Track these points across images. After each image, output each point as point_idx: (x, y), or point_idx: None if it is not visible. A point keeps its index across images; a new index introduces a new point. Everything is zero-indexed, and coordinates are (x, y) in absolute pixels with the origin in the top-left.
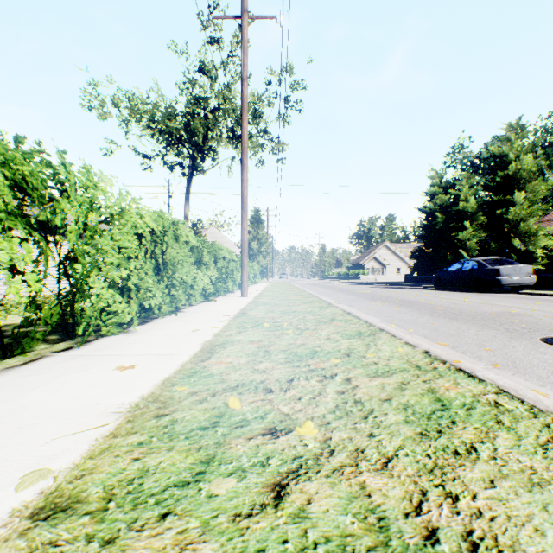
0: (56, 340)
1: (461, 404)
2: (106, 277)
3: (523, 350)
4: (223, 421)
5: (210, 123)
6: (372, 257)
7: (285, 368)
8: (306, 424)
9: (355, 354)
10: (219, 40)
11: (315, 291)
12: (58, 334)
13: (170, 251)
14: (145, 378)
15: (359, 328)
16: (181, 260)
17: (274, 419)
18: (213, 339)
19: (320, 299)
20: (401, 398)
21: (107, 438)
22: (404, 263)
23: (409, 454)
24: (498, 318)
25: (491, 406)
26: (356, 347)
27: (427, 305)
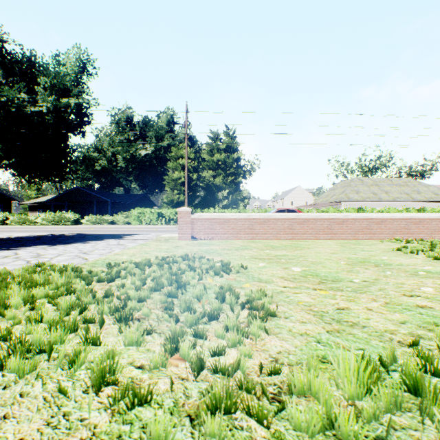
0: None
1: None
2: None
3: None
4: None
5: None
6: None
7: None
8: None
9: None
10: None
11: None
12: None
13: None
14: None
15: None
16: None
17: None
18: None
19: None
20: None
21: None
22: None
23: None
24: None
25: None
26: None
27: None
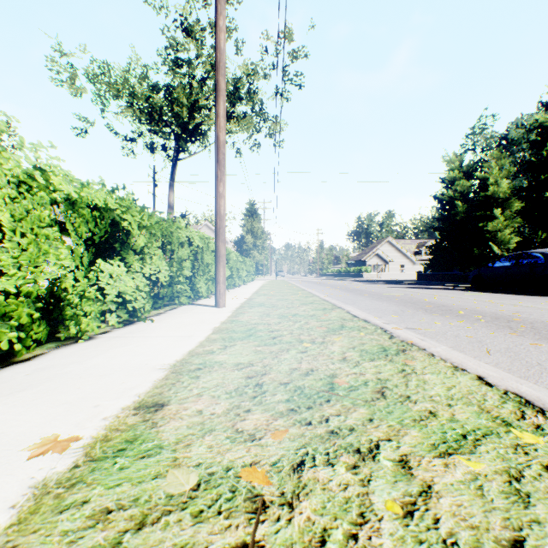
0: None
1: None
2: None
3: None
4: None
5: (194, 91)
6: (375, 253)
7: None
8: None
9: None
10: None
11: (325, 293)
12: None
13: None
14: None
15: None
16: None
17: None
18: None
19: (351, 315)
20: None
21: None
22: (408, 259)
23: None
24: None
25: None
26: None
27: None
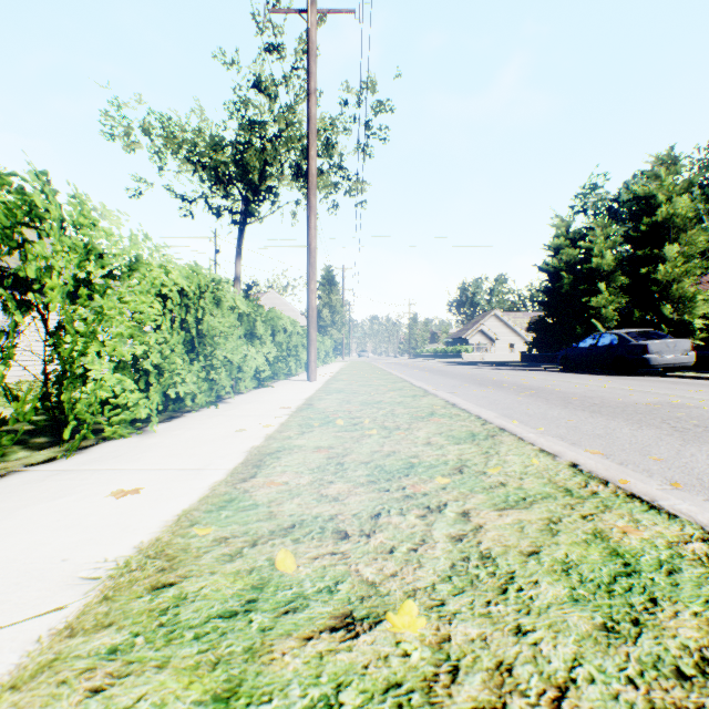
0: (43, 445)
1: (656, 563)
2: (112, 356)
3: (707, 460)
4: (264, 598)
5: (268, 155)
6: (478, 329)
7: (367, 493)
8: (404, 607)
9: (470, 469)
10: (279, 47)
11: (405, 374)
12: (49, 435)
13: (209, 319)
14: (152, 512)
15: (471, 427)
16: (225, 332)
17: (350, 594)
18: (264, 443)
19: (412, 384)
20: (555, 550)
21: (57, 638)
22: (519, 337)
23: (596, 677)
24: (656, 411)
25: (705, 566)
26: (470, 457)
27: (556, 393)
